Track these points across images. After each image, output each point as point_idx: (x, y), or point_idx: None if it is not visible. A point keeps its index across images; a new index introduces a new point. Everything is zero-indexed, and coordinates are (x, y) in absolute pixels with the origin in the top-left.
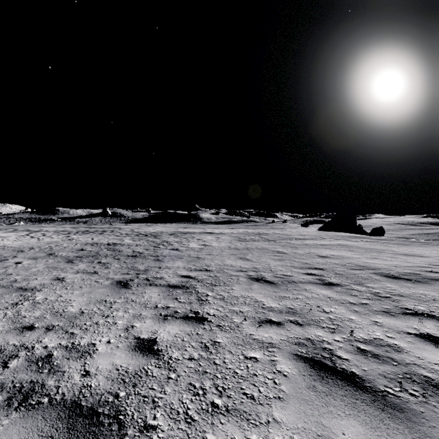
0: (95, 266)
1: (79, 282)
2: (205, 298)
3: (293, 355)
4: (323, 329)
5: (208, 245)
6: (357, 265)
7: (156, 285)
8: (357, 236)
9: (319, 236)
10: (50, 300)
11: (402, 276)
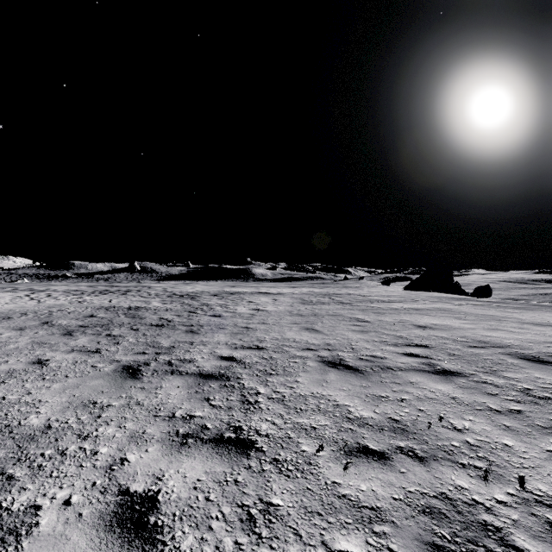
0: (100, 341)
1: (67, 367)
2: (254, 398)
3: (427, 547)
4: (465, 471)
5: (261, 310)
6: (475, 341)
7: (180, 372)
8: (458, 298)
9: (408, 298)
10: (8, 400)
11: (551, 359)
